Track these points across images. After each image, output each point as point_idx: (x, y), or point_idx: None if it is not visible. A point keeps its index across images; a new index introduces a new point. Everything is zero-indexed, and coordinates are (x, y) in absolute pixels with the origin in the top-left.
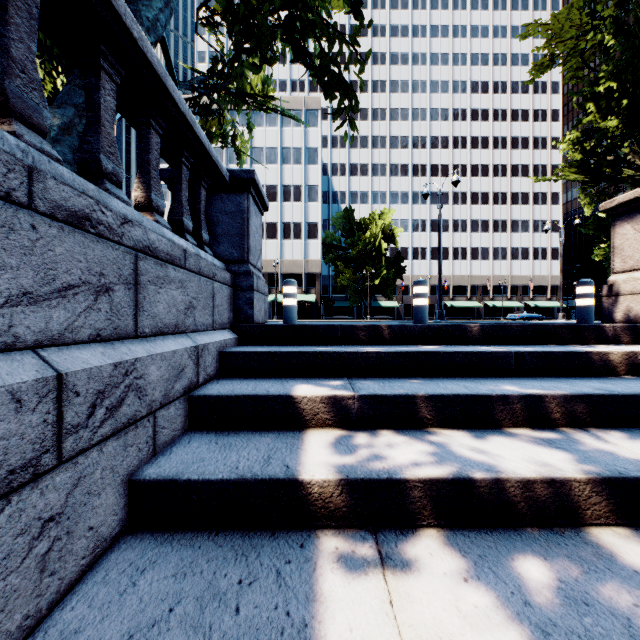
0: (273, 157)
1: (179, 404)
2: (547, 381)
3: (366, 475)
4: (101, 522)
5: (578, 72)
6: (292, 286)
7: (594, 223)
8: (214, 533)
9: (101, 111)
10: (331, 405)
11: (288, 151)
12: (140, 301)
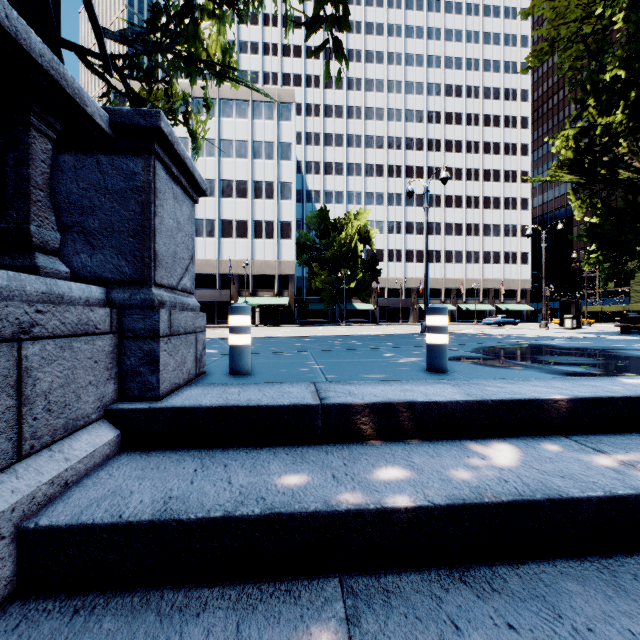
0: (243, 151)
1: None
2: None
3: None
4: None
5: (576, 62)
6: (243, 315)
7: (587, 228)
8: None
9: None
10: None
11: (259, 145)
12: None
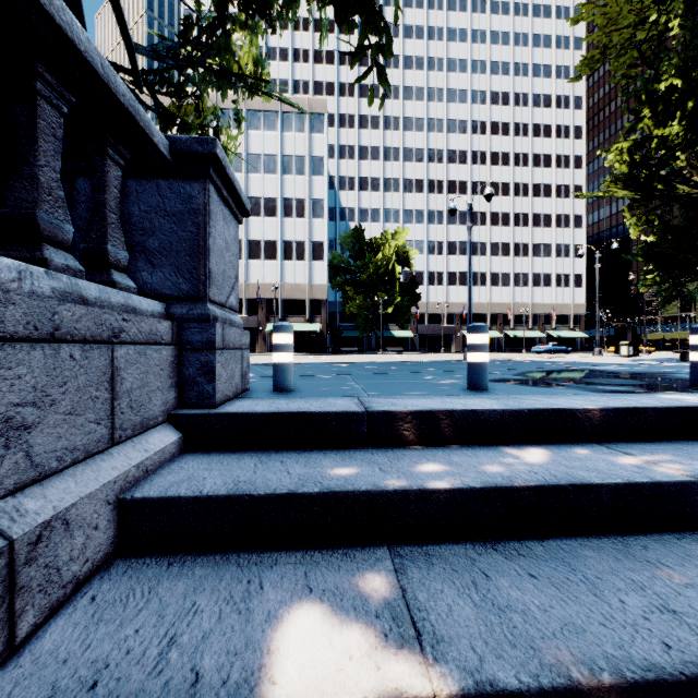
0: (272, 166)
1: None
2: None
3: None
4: None
5: (630, 70)
6: (286, 333)
7: (643, 248)
8: None
9: None
10: None
11: (289, 159)
12: None
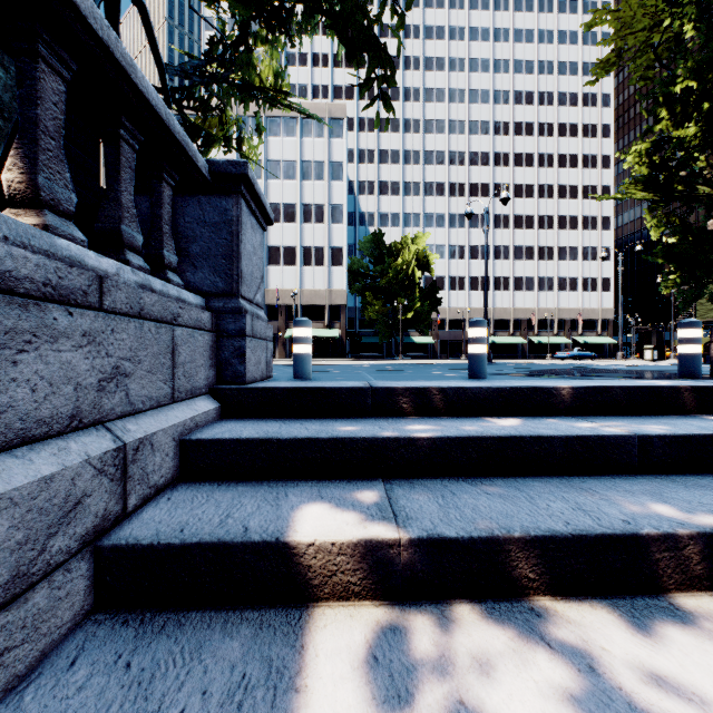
0: (291, 172)
1: (65, 574)
2: (699, 488)
3: None
4: None
5: (648, 71)
6: (305, 327)
7: (663, 249)
8: None
9: None
10: (358, 558)
11: (309, 165)
12: None
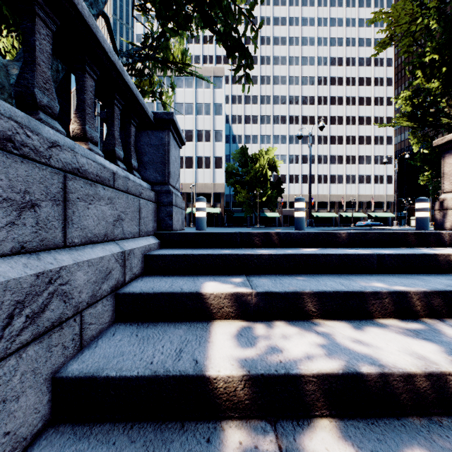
0: (190, 110)
1: (106, 301)
2: (404, 278)
3: (266, 370)
4: (20, 424)
5: (409, 48)
6: (203, 202)
7: (420, 157)
8: (129, 426)
9: (36, 52)
10: (233, 300)
11: (201, 106)
12: (69, 215)
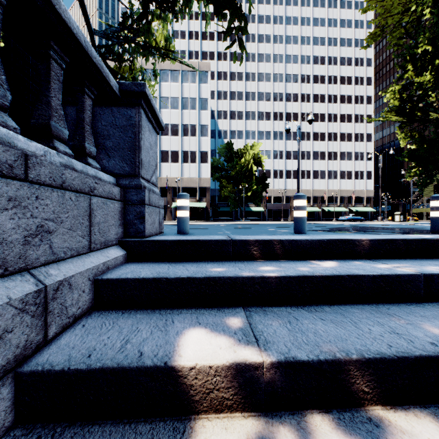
0: (176, 104)
1: None
2: None
3: None
4: None
5: (400, 41)
6: (185, 199)
7: (408, 152)
8: None
9: None
10: (230, 378)
11: (186, 100)
12: None
